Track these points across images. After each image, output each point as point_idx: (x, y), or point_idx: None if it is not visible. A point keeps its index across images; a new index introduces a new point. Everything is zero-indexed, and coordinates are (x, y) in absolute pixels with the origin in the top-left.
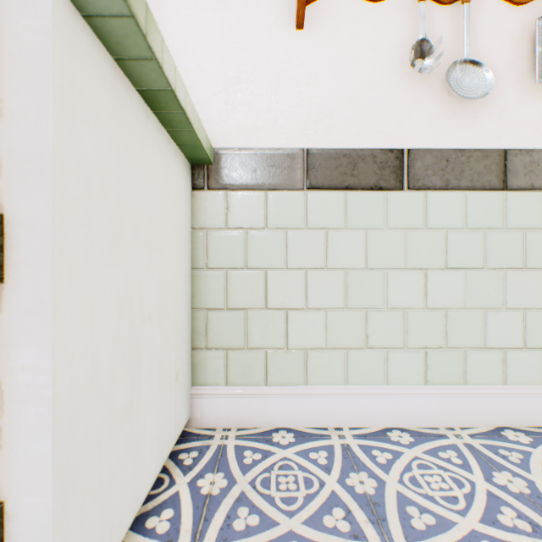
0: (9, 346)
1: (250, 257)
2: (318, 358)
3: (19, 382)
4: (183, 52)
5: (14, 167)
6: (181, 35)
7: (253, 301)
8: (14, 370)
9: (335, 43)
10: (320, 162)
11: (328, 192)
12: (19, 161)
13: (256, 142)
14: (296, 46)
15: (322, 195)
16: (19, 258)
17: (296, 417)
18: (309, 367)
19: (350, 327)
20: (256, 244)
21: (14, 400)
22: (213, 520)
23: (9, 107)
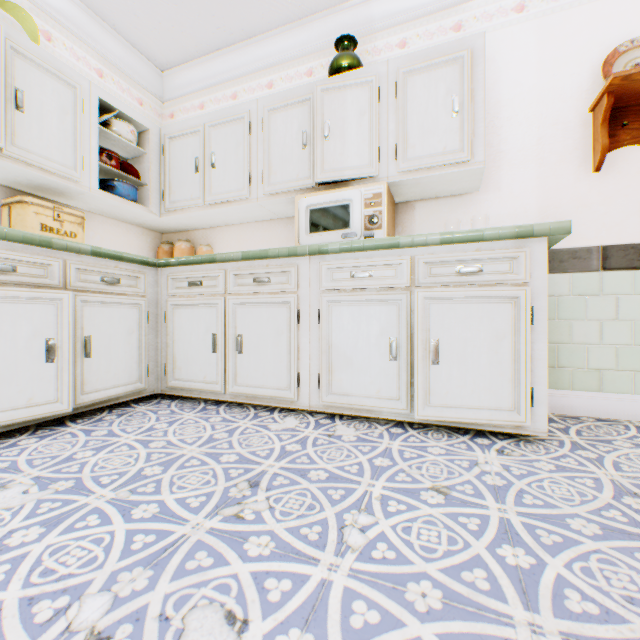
0: (532, 343)
1: (558, 313)
2: (610, 376)
3: (536, 353)
4: (512, 197)
5: (534, 292)
6: (511, 188)
7: (561, 339)
8: (534, 350)
9: (623, 177)
10: (611, 253)
11: (617, 272)
12: (536, 290)
13: (562, 244)
14: (593, 183)
15: (613, 274)
16: (535, 318)
17: (593, 411)
18: (603, 381)
19: (635, 357)
20: (562, 305)
21: (534, 359)
22: (569, 432)
23: (532, 275)
